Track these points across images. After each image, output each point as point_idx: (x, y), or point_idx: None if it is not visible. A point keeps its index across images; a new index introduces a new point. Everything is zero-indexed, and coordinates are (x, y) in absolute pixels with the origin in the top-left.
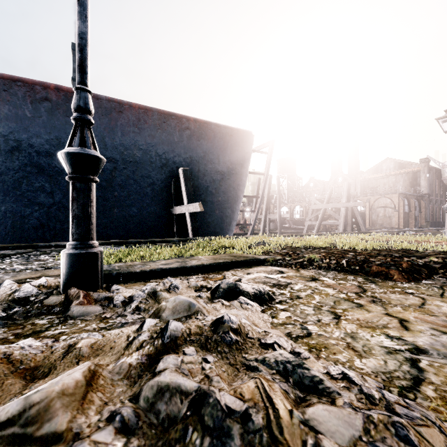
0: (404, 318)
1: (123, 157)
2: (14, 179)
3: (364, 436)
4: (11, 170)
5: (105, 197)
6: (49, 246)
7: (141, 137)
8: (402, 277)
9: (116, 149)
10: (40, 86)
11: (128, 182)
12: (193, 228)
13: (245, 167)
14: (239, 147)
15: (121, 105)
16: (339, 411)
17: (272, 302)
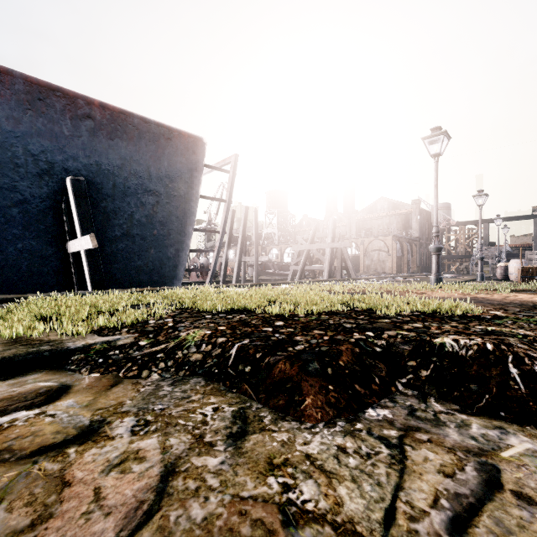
0: None
1: None
2: None
3: None
4: None
5: None
6: None
7: None
8: (324, 403)
9: None
10: None
11: None
12: (92, 276)
13: (194, 188)
14: (184, 158)
15: None
16: None
17: None
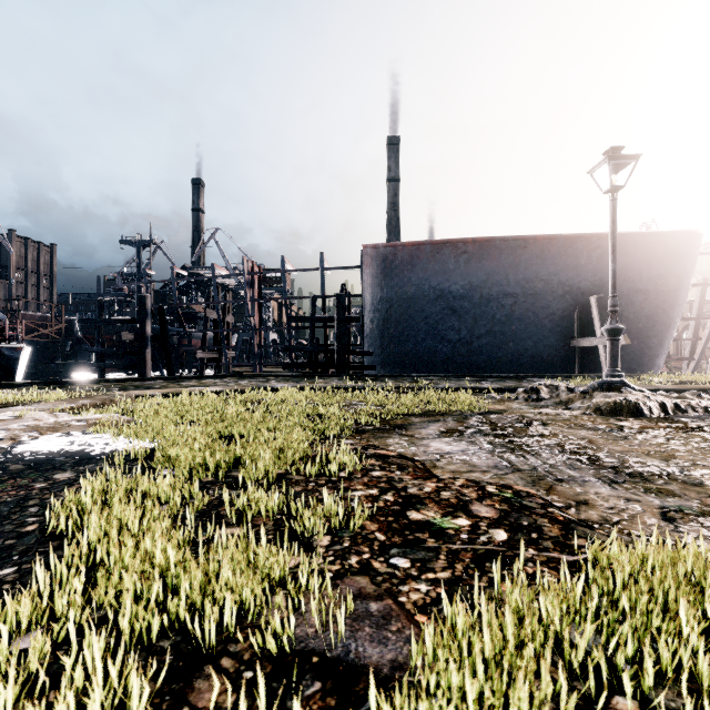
0: None
1: (524, 291)
2: (434, 321)
3: None
4: (433, 314)
5: (503, 331)
6: (486, 376)
7: (543, 268)
8: None
9: (518, 284)
10: (461, 243)
11: (526, 315)
12: None
13: (684, 279)
14: (675, 255)
15: (526, 241)
16: None
17: None
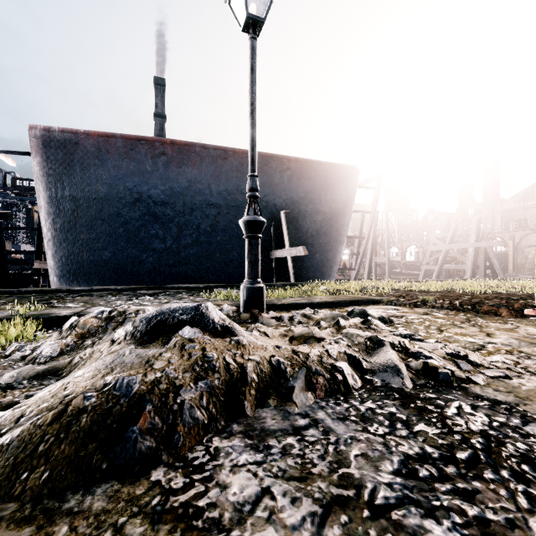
0: (492, 333)
1: (227, 202)
2: (135, 228)
3: (439, 349)
4: (133, 220)
5: (209, 242)
6: (173, 288)
7: (243, 182)
8: (510, 314)
9: (221, 194)
10: (158, 142)
11: (230, 227)
12: (295, 273)
13: (349, 205)
14: (343, 184)
15: (226, 152)
16: (430, 344)
17: (391, 323)
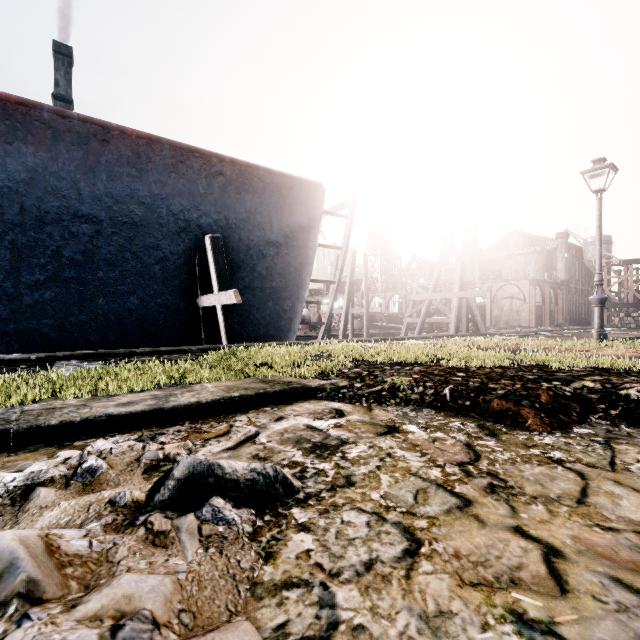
0: (554, 541)
1: (112, 215)
2: None
3: None
4: None
5: (82, 279)
6: None
7: (142, 185)
8: (541, 422)
9: (100, 201)
10: None
11: (122, 256)
12: (227, 330)
13: (313, 236)
14: (304, 206)
15: (107, 129)
16: None
17: (288, 499)
